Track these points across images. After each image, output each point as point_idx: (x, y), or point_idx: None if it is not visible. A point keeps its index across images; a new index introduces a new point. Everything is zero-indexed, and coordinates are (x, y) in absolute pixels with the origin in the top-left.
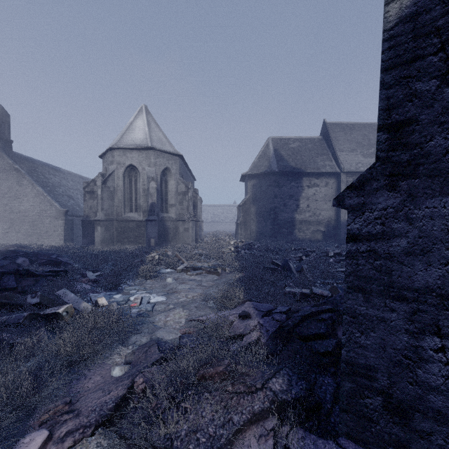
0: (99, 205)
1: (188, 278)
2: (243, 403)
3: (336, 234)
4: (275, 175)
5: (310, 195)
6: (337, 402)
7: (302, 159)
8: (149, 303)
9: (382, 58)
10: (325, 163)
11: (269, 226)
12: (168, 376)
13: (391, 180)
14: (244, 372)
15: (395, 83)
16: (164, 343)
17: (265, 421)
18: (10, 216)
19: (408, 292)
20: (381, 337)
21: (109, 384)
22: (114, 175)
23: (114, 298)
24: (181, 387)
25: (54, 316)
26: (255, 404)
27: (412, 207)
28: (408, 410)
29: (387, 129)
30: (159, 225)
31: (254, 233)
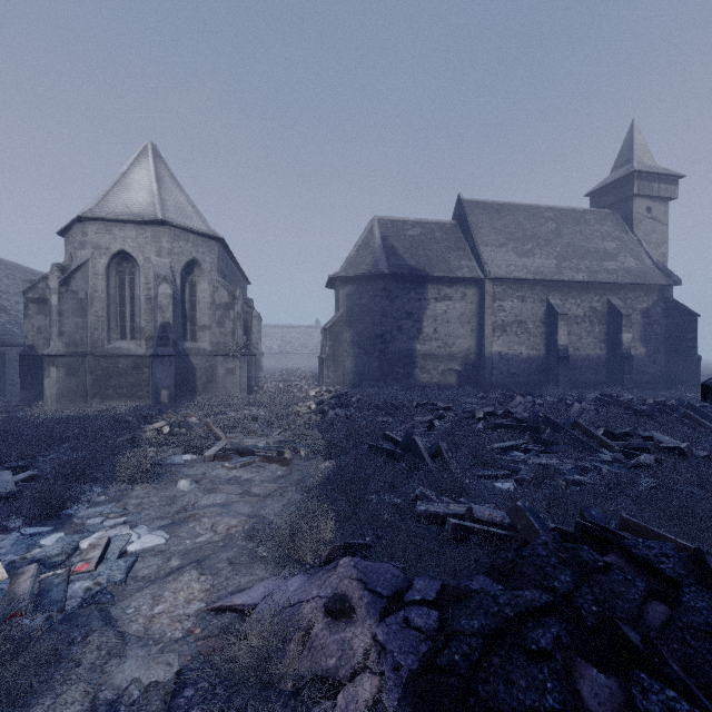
0: (55, 327)
1: (224, 476)
2: None
3: (478, 376)
4: (384, 279)
5: (439, 313)
6: None
7: (427, 255)
8: (125, 554)
9: None
10: (461, 263)
11: (373, 363)
12: None
13: None
14: None
15: None
16: (128, 710)
17: None
18: None
19: None
20: None
21: None
22: (87, 270)
23: (39, 547)
24: None
25: None
26: None
27: None
28: None
29: None
30: (179, 364)
31: (349, 374)
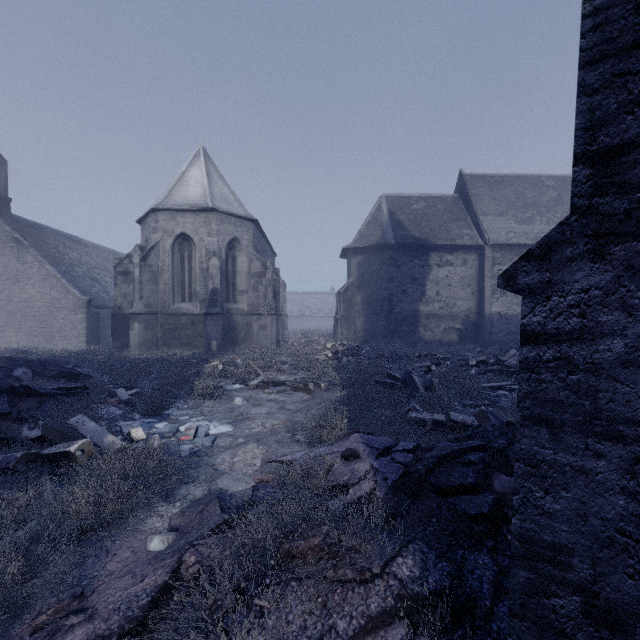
0: (137, 292)
1: (265, 398)
2: (353, 599)
3: (478, 334)
4: (390, 248)
5: (441, 278)
6: (501, 596)
7: (430, 226)
8: (208, 435)
9: (581, 45)
10: (462, 232)
11: (381, 322)
12: (234, 551)
13: (596, 244)
14: (352, 547)
15: (604, 84)
16: (229, 497)
17: (388, 630)
18: (7, 308)
19: (626, 427)
20: (579, 499)
21: (144, 565)
22: (159, 249)
23: (155, 428)
24: (254, 574)
25: (63, 456)
26: (372, 601)
27: (632, 287)
28: (626, 620)
29: (590, 160)
30: (224, 321)
31: (360, 332)
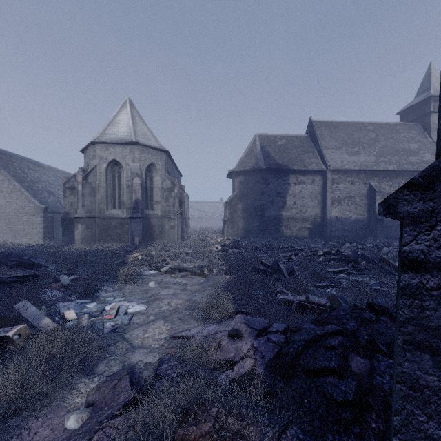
0: (80, 202)
1: (172, 281)
2: None
3: (322, 231)
4: (262, 171)
5: (297, 192)
6: None
7: (289, 156)
8: (127, 313)
9: None
10: (311, 161)
11: (256, 223)
12: (137, 432)
13: None
14: (238, 432)
15: None
16: (139, 370)
17: None
18: None
19: None
20: None
21: None
22: (96, 171)
23: (86, 308)
24: None
25: (2, 340)
26: None
27: None
28: None
29: None
30: (144, 223)
31: (241, 230)
